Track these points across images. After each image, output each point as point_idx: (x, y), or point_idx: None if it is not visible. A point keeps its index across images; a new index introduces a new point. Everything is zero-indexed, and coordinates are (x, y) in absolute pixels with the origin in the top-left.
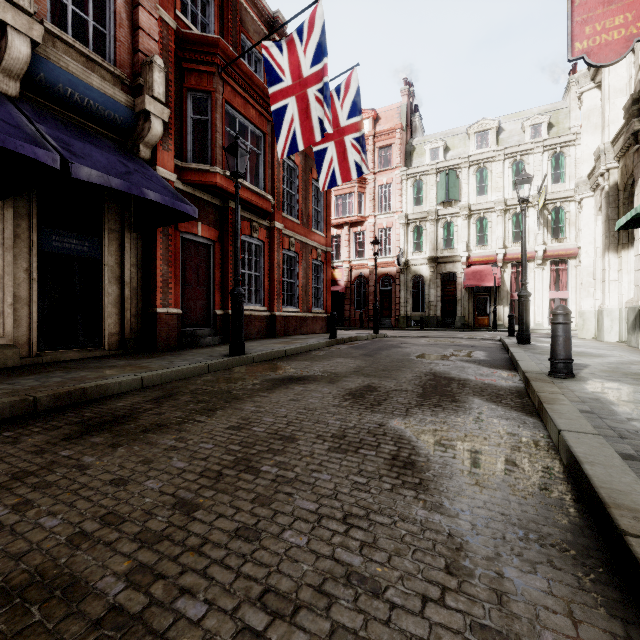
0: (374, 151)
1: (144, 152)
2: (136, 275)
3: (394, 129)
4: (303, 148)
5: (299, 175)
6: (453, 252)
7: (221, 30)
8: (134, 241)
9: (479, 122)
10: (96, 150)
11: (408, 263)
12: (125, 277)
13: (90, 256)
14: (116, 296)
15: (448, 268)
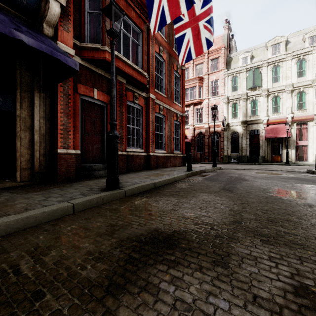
0: (208, 62)
1: (47, 30)
2: (44, 125)
3: (220, 48)
4: (169, 19)
5: (165, 66)
6: (257, 117)
7: None
8: (42, 99)
9: (274, 38)
10: None
11: (228, 125)
12: (35, 126)
13: (4, 109)
14: (28, 140)
15: (254, 127)
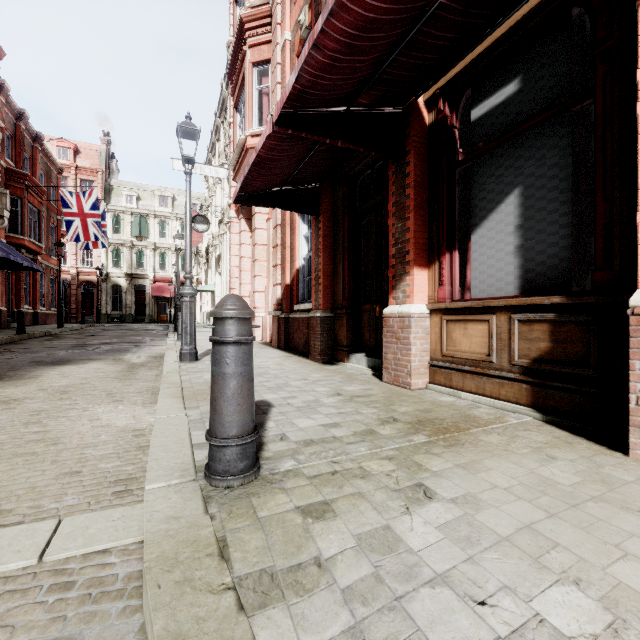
0: (76, 180)
1: None
2: None
3: (96, 170)
4: (84, 241)
5: (45, 223)
6: (144, 271)
7: (15, 153)
8: None
9: (162, 190)
10: (0, 243)
11: (109, 275)
12: None
13: None
14: None
15: (140, 282)
